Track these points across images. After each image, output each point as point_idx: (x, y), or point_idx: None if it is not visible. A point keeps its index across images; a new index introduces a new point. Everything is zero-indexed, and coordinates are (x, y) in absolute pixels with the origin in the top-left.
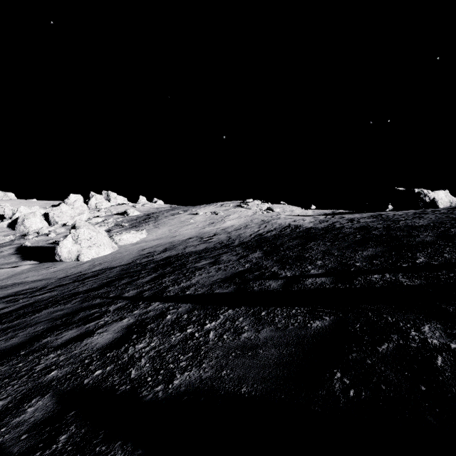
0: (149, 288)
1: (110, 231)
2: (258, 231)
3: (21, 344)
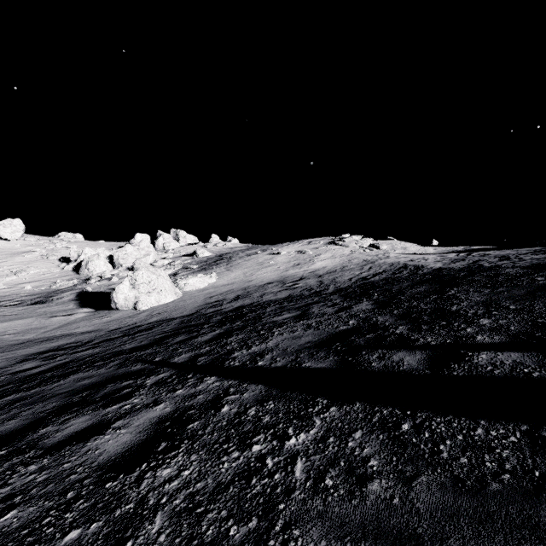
0: (208, 352)
1: (175, 275)
2: (360, 274)
3: (12, 433)
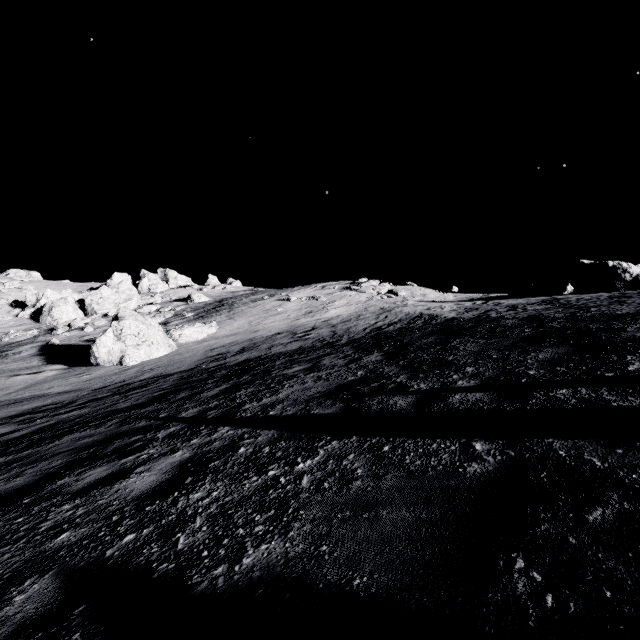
0: (217, 406)
1: (167, 324)
2: (375, 324)
3: (27, 487)
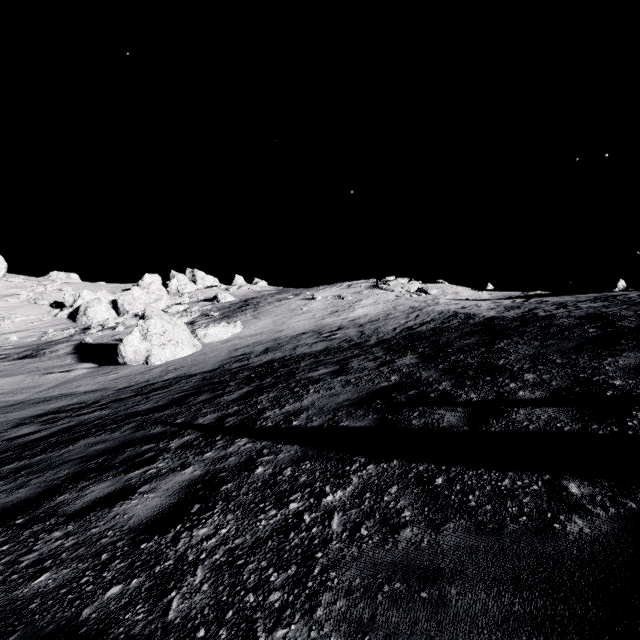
0: (236, 412)
1: (193, 324)
2: (406, 324)
3: (26, 502)
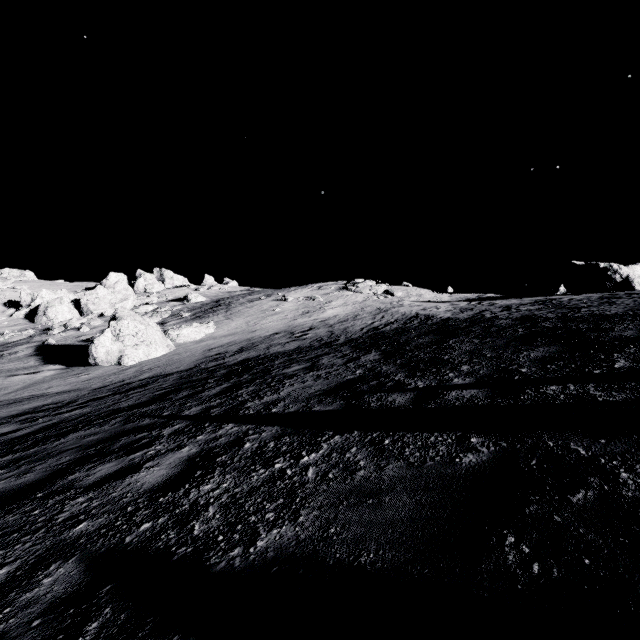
0: (220, 404)
1: (164, 324)
2: (372, 324)
3: (38, 482)
